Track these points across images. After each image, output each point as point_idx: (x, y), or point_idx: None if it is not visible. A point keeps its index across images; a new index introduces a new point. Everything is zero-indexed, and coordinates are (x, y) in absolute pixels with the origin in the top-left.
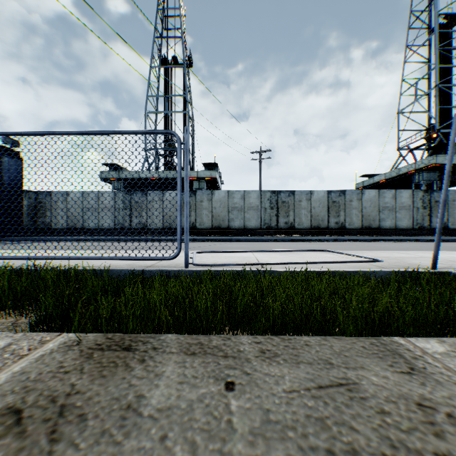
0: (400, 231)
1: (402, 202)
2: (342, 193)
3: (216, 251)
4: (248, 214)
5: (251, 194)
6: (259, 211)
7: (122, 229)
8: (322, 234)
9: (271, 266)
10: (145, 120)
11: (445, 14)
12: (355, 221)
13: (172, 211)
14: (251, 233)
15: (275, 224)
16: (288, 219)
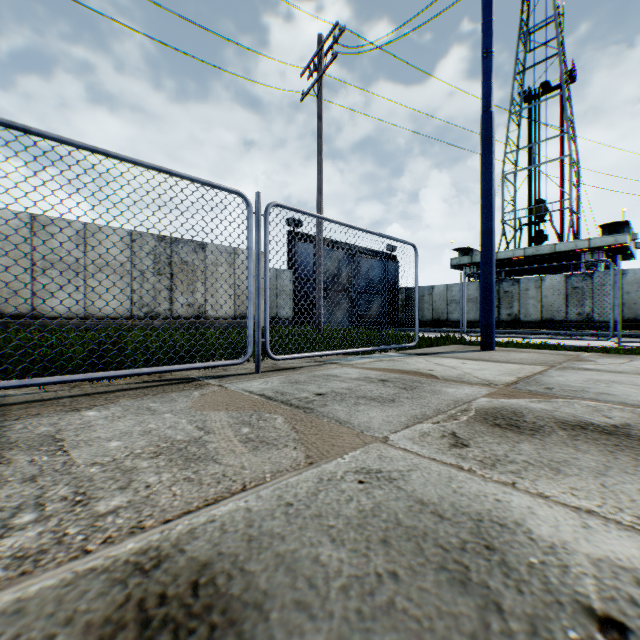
0: None
1: None
2: None
3: (639, 342)
4: None
5: None
6: None
7: None
8: None
9: None
10: (502, 184)
11: None
12: None
13: (553, 299)
14: None
15: None
16: None
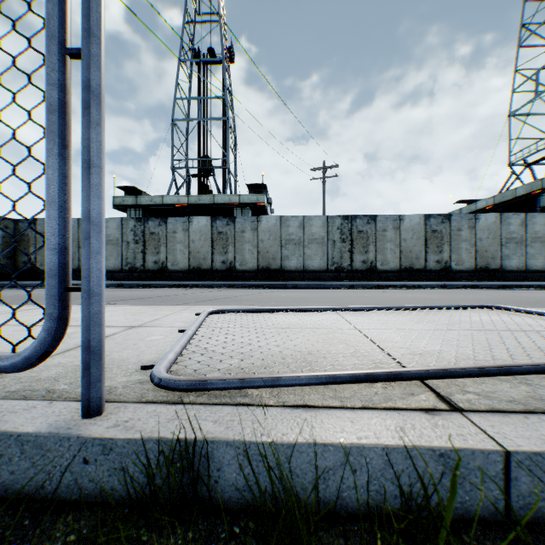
0: (533, 273)
1: (536, 231)
2: (446, 218)
3: (257, 310)
4: (309, 250)
5: (314, 220)
6: (325, 245)
7: (132, 271)
8: (416, 278)
9: (471, 387)
10: (172, 129)
11: None
12: (466, 260)
13: (201, 245)
14: (314, 276)
15: (348, 264)
16: (367, 256)
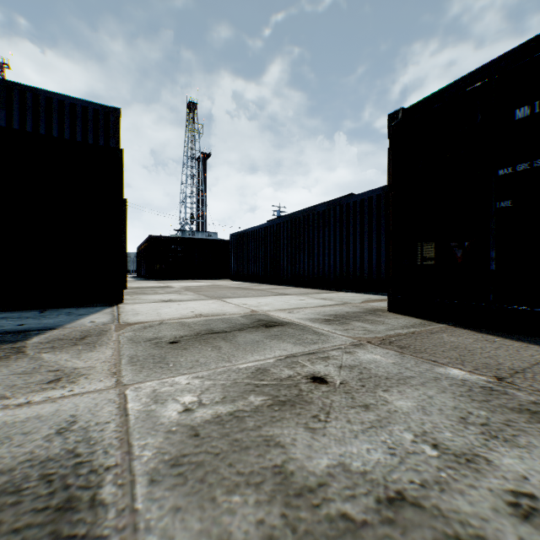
0: None
1: None
2: None
3: None
4: None
5: None
6: None
7: None
8: None
9: None
10: None
11: (193, 158)
12: None
13: None
14: None
15: None
16: None
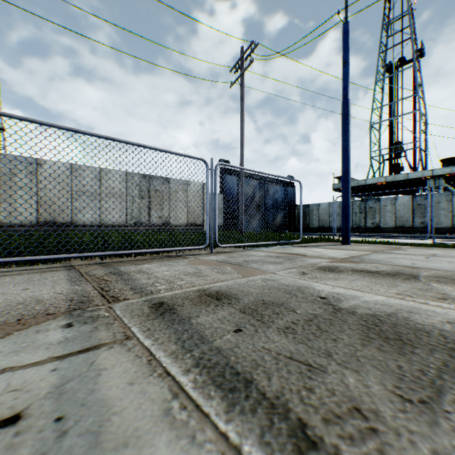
0: None
1: None
2: None
3: (452, 241)
4: None
5: None
6: None
7: (357, 228)
8: None
9: None
10: (369, 131)
11: None
12: None
13: (403, 213)
14: None
15: None
16: None
